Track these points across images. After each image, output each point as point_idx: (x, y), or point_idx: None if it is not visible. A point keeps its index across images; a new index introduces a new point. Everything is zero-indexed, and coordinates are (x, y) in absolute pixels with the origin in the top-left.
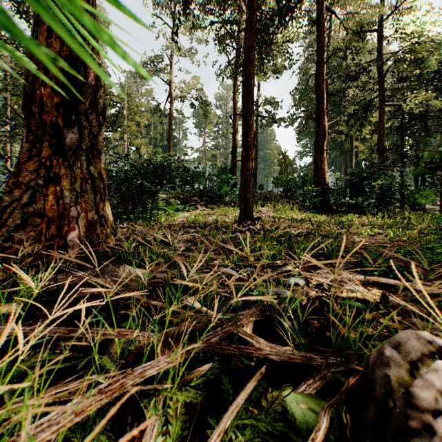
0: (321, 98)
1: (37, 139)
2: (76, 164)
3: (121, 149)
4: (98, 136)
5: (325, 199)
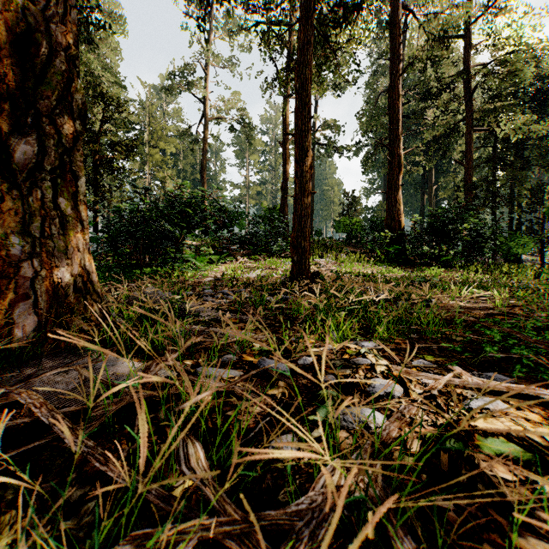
0: (395, 119)
1: None
2: (34, 194)
3: (142, 184)
4: (73, 151)
5: (401, 248)
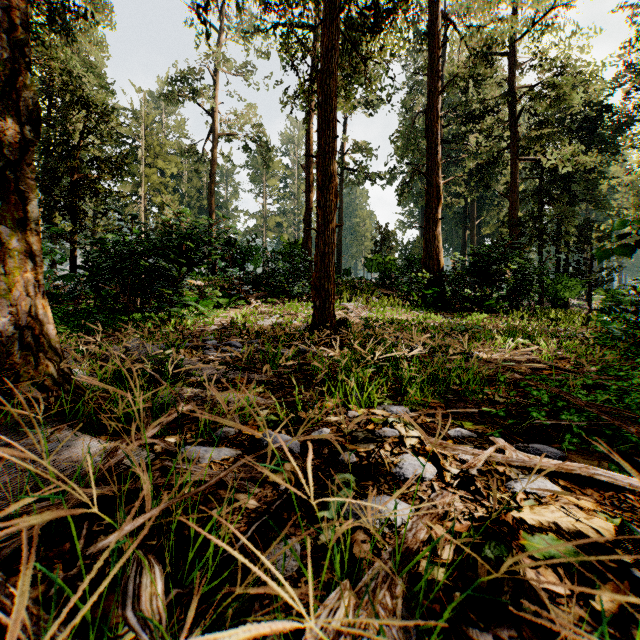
0: (434, 143)
1: None
2: None
3: (135, 210)
4: (22, 165)
5: (440, 291)
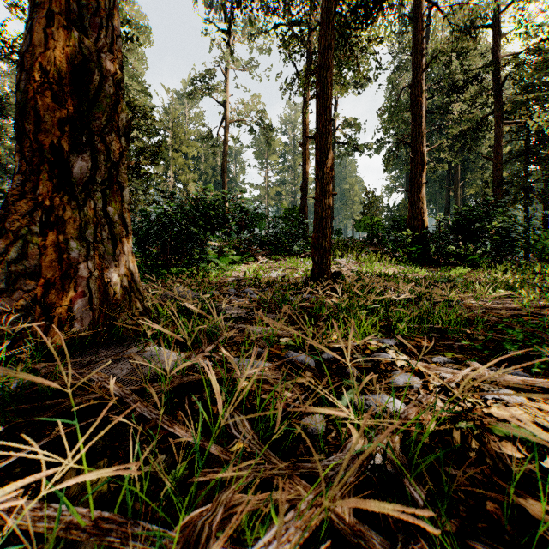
0: (418, 116)
1: (33, 168)
2: (88, 204)
3: (165, 187)
4: (119, 164)
5: (424, 248)
